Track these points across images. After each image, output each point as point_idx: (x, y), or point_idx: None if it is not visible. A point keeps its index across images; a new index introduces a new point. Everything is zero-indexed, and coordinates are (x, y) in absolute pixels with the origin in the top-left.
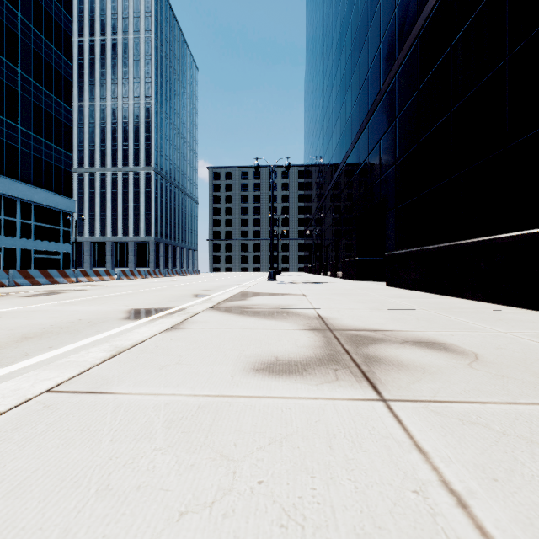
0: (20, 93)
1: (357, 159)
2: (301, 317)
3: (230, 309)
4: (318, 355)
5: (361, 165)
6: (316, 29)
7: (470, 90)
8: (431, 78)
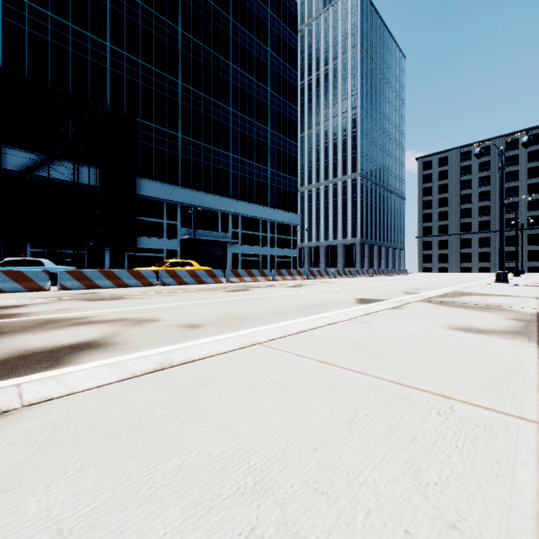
0: (269, 145)
1: None
2: (513, 313)
3: (439, 302)
4: (507, 330)
5: None
6: None
7: None
8: None
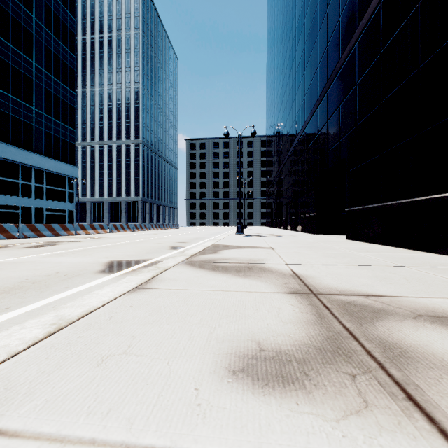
0: (34, 81)
1: (316, 125)
2: (276, 275)
3: (201, 264)
4: (315, 341)
5: (320, 130)
6: (277, 17)
7: (442, 43)
8: (396, 39)
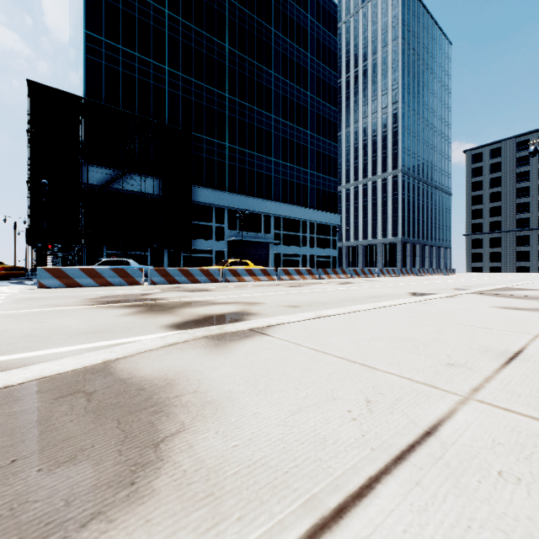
0: (309, 148)
1: None
2: None
3: (488, 294)
4: None
5: None
6: None
7: None
8: None
